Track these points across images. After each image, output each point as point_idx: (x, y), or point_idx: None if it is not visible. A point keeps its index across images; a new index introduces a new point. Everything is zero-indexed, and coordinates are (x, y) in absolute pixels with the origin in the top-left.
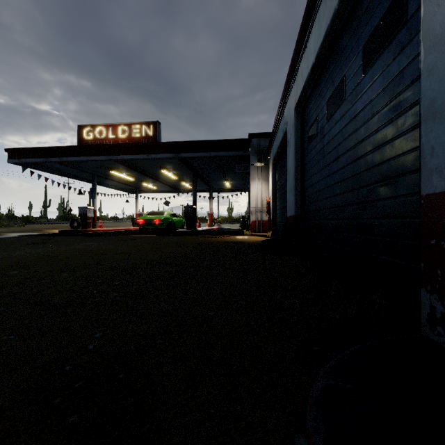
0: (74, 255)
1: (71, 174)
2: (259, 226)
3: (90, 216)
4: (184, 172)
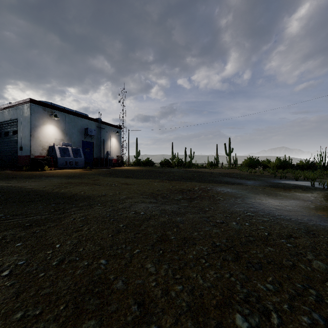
0: None
1: None
2: None
3: None
4: None
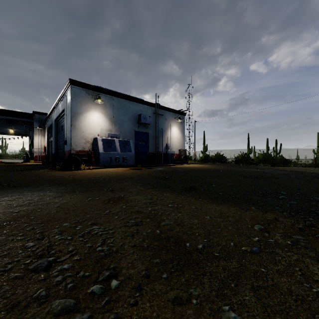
0: None
1: None
2: (39, 158)
3: None
4: None
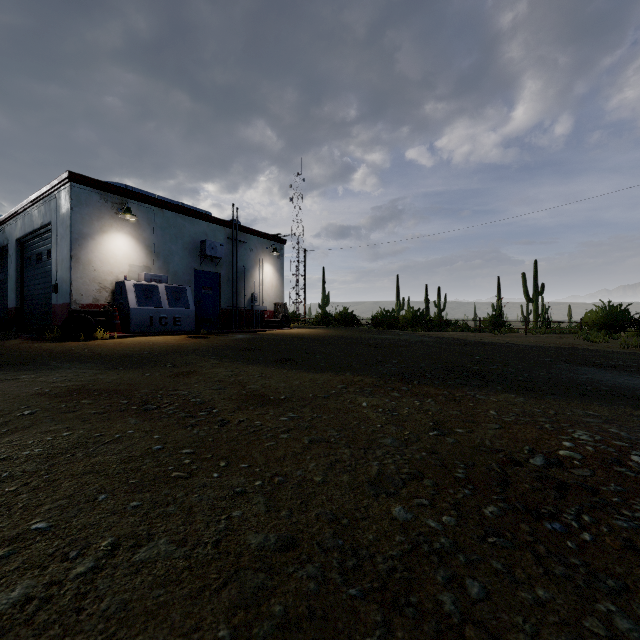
0: None
1: None
2: None
3: None
4: None
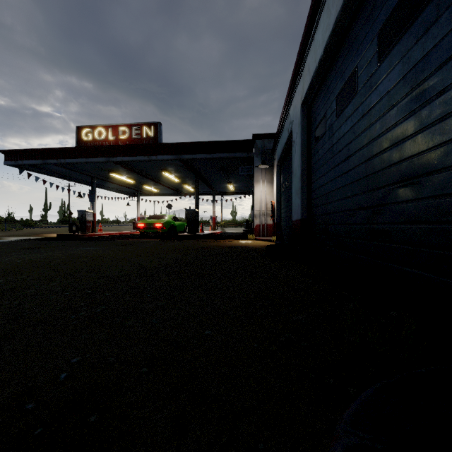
0: (68, 261)
1: (70, 176)
2: (263, 230)
3: (90, 220)
4: (186, 175)
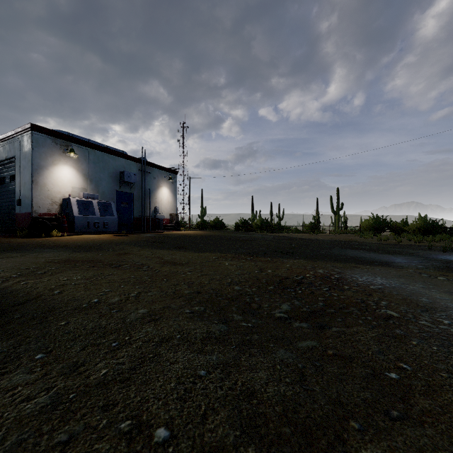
0: None
1: None
2: None
3: None
4: None
